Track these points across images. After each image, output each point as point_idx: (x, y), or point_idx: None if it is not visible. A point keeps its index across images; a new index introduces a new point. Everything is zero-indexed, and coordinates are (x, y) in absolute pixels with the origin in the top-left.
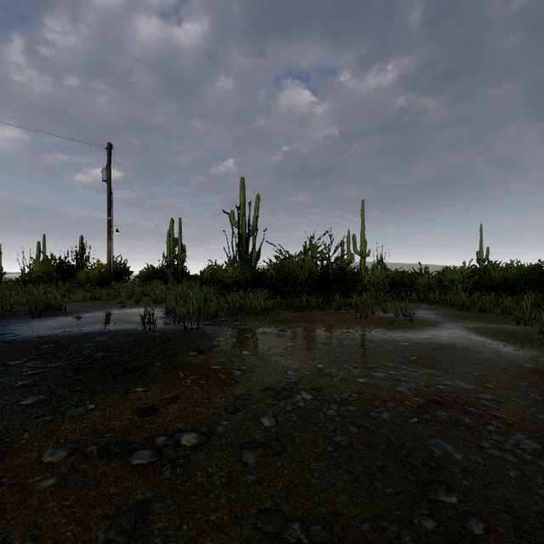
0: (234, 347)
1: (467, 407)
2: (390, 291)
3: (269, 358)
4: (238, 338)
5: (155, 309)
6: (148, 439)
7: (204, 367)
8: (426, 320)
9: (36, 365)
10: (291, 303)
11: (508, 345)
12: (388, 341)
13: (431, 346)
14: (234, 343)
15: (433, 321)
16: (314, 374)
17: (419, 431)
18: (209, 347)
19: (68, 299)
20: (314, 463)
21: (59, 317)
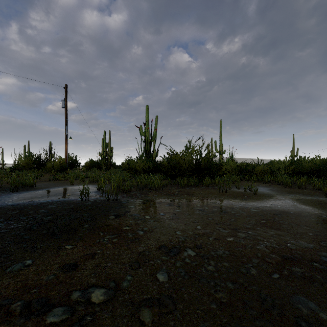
0: (140, 212)
1: (313, 263)
2: (238, 175)
3: (163, 221)
4: (143, 206)
5: (92, 186)
6: (65, 295)
7: (118, 228)
8: (264, 193)
9: (1, 227)
10: (177, 183)
11: (325, 212)
12: (243, 208)
13: (273, 212)
14: (140, 210)
15: (269, 194)
16: (195, 234)
17: (283, 287)
18: (123, 212)
19: (39, 180)
20: (202, 323)
21: (30, 191)
